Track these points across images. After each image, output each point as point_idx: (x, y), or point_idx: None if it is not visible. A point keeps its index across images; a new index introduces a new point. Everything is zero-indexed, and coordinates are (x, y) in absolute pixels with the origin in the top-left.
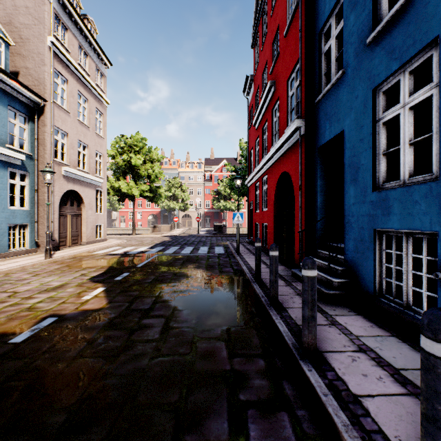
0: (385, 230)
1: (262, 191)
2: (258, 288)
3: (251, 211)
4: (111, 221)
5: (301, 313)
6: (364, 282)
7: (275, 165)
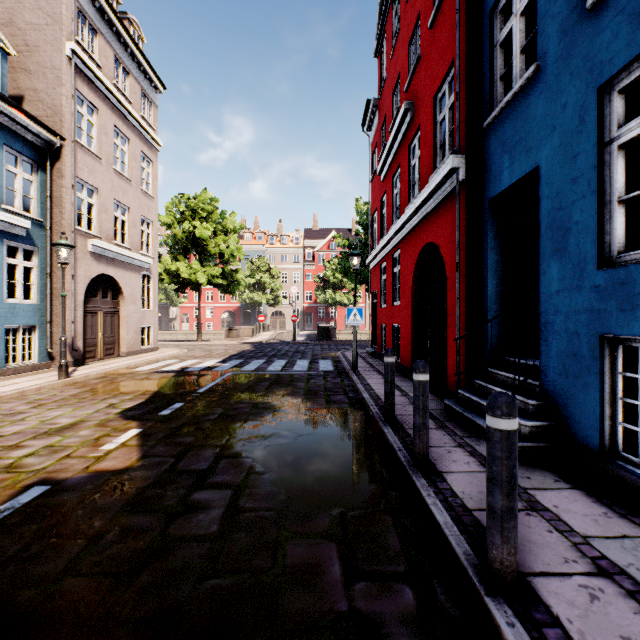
0: (623, 337)
1: (392, 274)
2: (391, 433)
3: (375, 305)
4: (169, 321)
5: (471, 484)
6: (581, 429)
7: (413, 234)
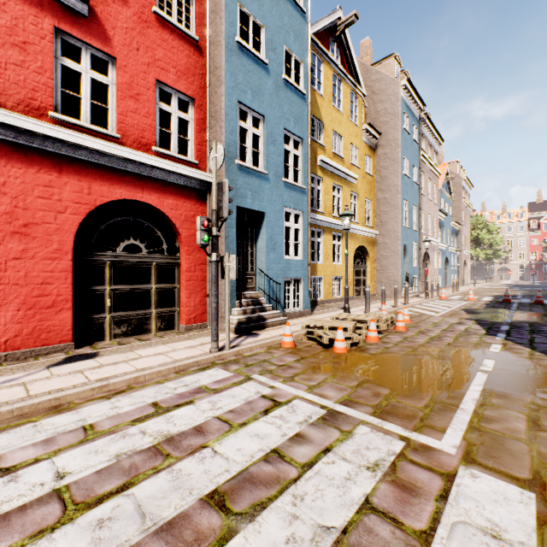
0: None
1: None
2: None
3: None
4: None
5: None
6: None
7: None
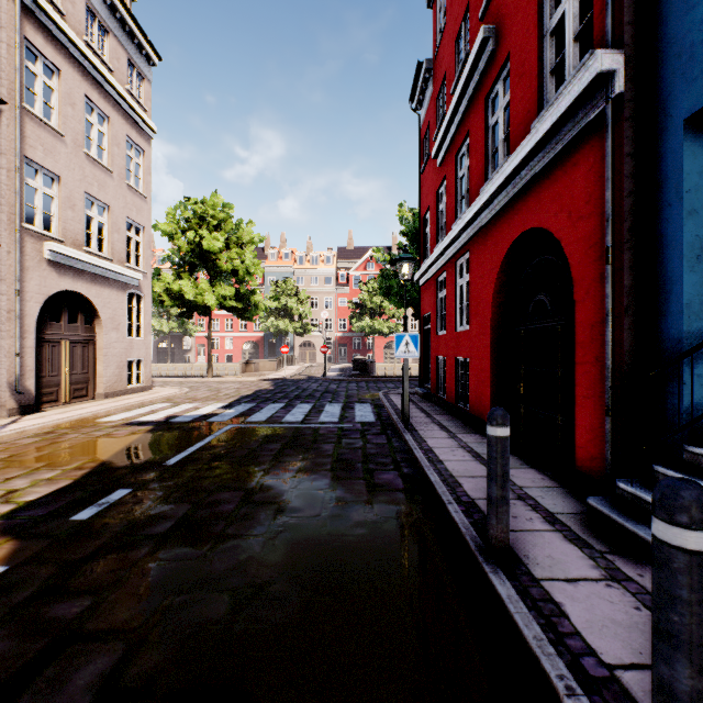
0: None
1: (456, 289)
2: (517, 601)
3: (426, 333)
4: (183, 353)
5: None
6: None
7: (495, 223)
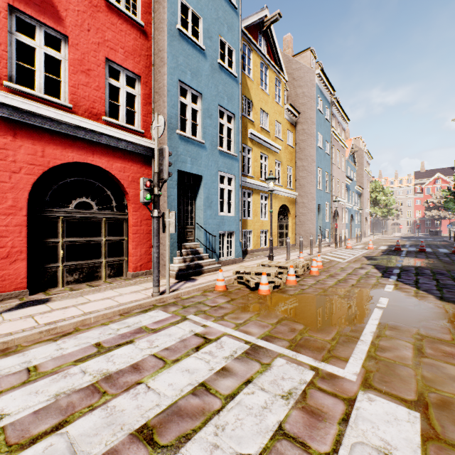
0: None
1: None
2: (453, 242)
3: None
4: None
5: None
6: None
7: None
